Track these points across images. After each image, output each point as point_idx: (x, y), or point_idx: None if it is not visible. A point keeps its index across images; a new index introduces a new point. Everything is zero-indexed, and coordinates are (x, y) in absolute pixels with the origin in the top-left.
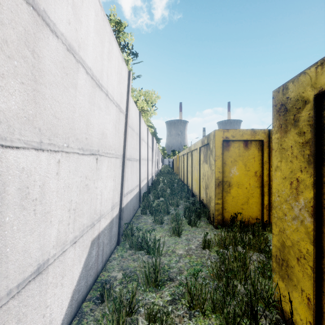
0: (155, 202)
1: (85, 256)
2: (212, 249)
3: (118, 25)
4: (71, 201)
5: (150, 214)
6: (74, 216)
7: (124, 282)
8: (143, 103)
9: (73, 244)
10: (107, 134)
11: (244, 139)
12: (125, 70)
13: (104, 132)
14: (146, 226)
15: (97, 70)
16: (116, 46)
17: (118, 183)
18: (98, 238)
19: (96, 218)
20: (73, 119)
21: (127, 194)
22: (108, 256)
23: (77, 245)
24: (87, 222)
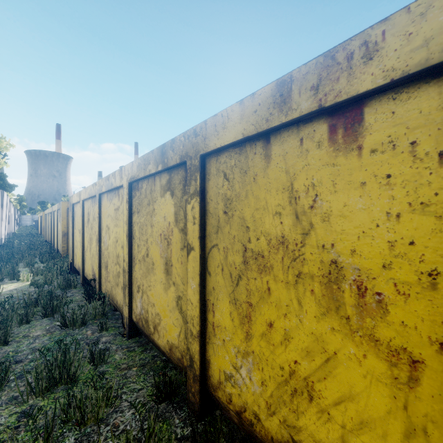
0: None
1: None
2: None
3: None
4: None
5: None
6: None
7: None
8: None
9: None
10: None
11: None
12: None
13: None
14: None
15: None
16: None
17: None
18: None
19: None
20: None
21: None
22: None
23: None
24: None
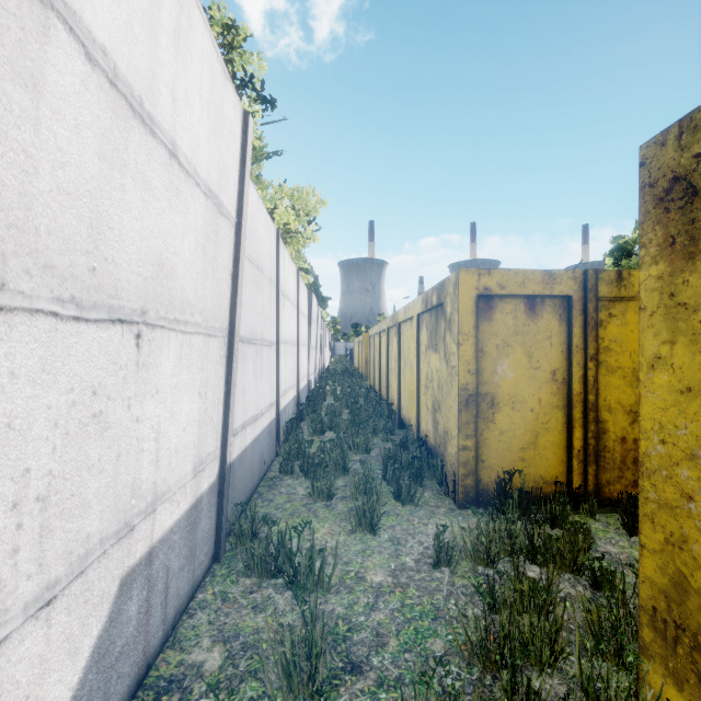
0: (314, 443)
1: (97, 630)
2: (457, 567)
3: (230, 33)
4: (24, 473)
5: (301, 473)
6: (41, 520)
7: (222, 684)
8: (289, 214)
9: (39, 610)
10: (176, 268)
11: (526, 294)
12: (233, 107)
13: (166, 261)
14: (292, 505)
15: (135, 67)
16: (204, 28)
17: (215, 402)
18: (147, 564)
19: (138, 508)
20: (28, 195)
21: (244, 428)
22: (185, 599)
23: (59, 608)
24: (103, 526)
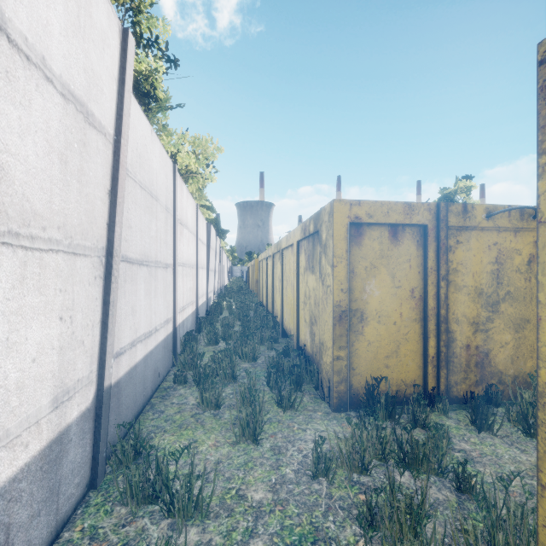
0: (209, 353)
1: None
2: (334, 476)
3: None
4: None
5: (194, 382)
6: None
7: None
8: (190, 157)
9: None
10: (9, 170)
11: (390, 223)
12: (106, 16)
13: None
14: (181, 416)
15: None
16: None
17: (88, 325)
18: None
19: None
20: None
21: (134, 346)
22: (42, 545)
23: None
24: None
